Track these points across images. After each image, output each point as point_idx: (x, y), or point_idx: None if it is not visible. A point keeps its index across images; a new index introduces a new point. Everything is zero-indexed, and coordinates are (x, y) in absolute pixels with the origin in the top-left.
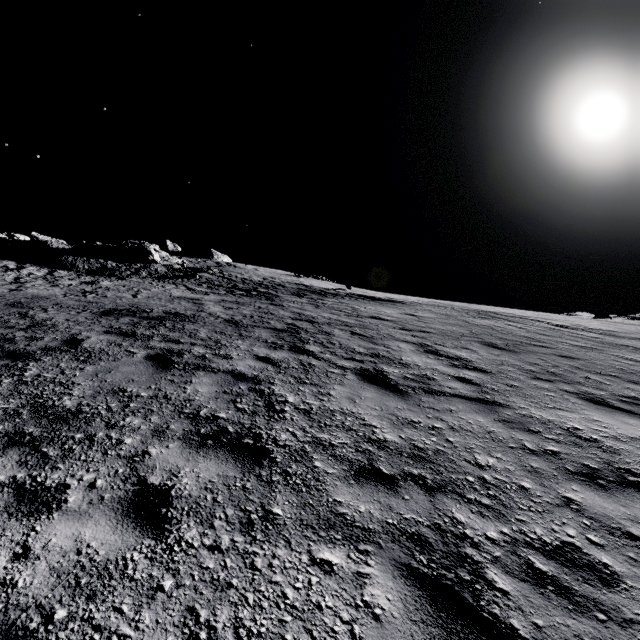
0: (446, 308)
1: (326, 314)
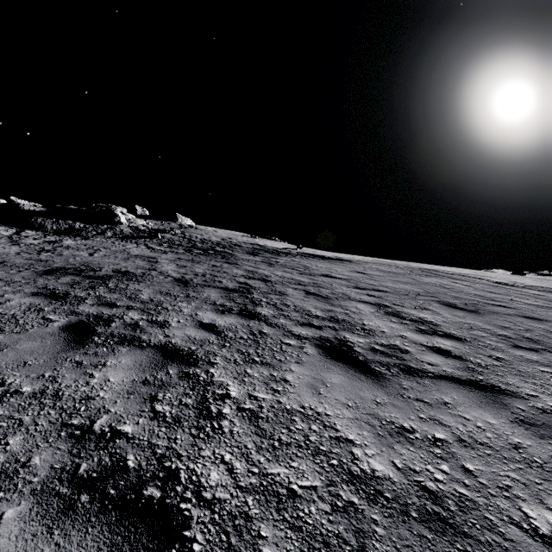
0: (391, 266)
1: (279, 272)
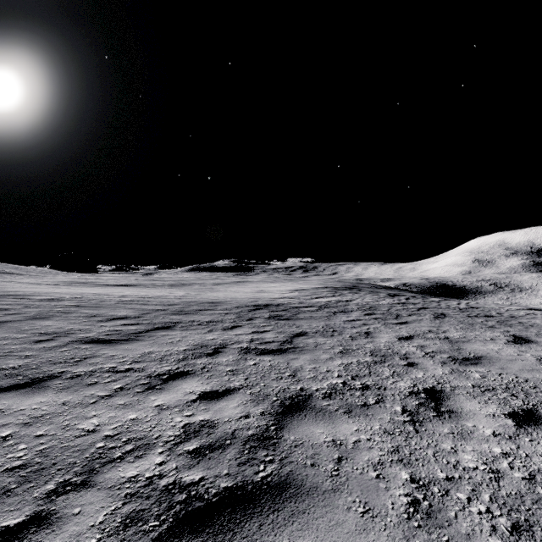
0: None
1: None
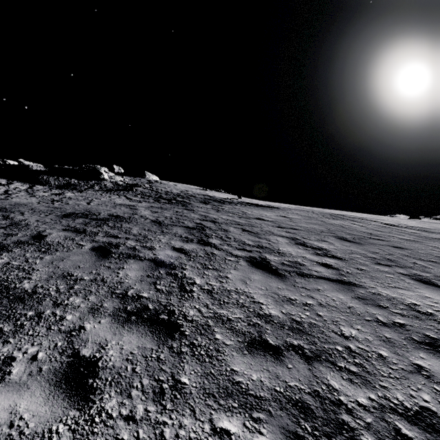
0: (308, 212)
1: (224, 216)
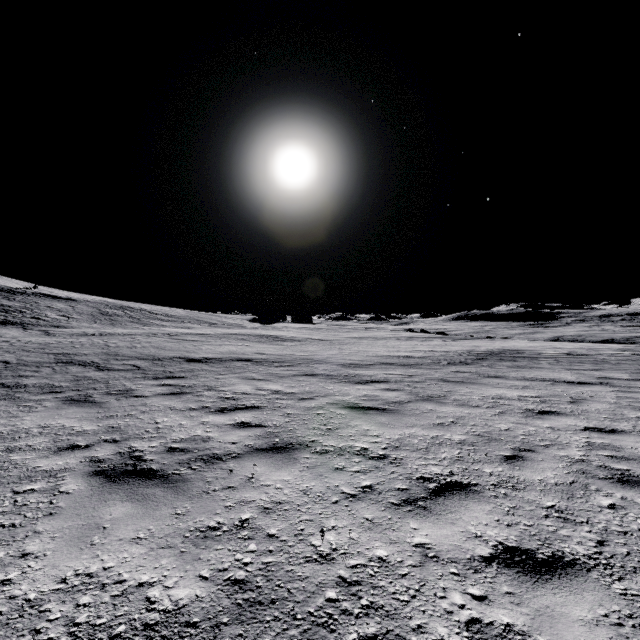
0: (102, 304)
1: (18, 304)
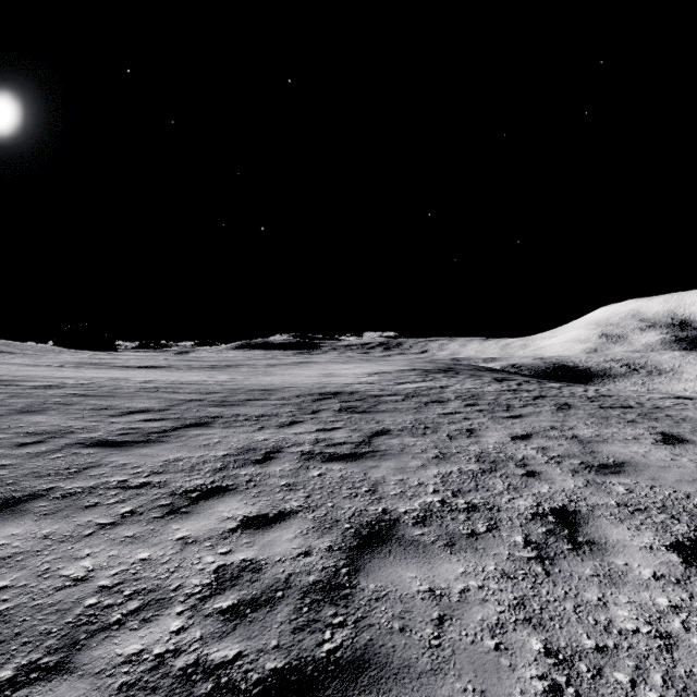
0: None
1: None
